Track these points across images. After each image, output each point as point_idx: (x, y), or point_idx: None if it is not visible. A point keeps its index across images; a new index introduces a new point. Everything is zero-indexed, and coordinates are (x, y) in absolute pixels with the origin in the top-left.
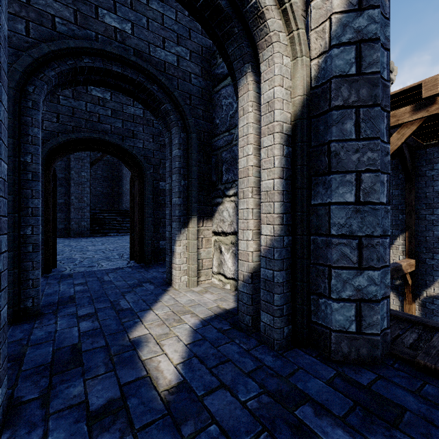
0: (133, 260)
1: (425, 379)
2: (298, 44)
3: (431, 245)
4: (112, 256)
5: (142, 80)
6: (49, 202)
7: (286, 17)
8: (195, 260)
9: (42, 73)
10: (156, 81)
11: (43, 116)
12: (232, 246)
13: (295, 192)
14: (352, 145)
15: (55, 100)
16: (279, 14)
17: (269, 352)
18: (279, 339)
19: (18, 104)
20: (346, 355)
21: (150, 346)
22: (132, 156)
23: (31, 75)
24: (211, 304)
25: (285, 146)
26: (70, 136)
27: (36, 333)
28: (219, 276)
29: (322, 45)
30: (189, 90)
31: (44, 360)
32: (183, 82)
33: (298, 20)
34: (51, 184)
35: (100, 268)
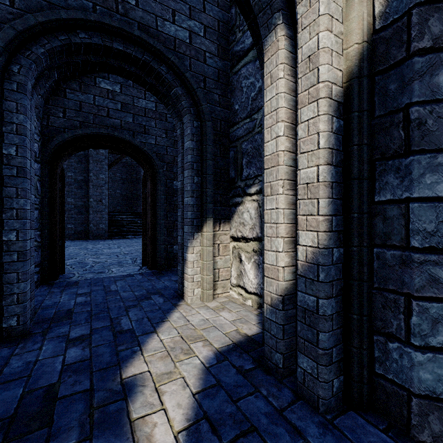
0: (145, 265)
1: None
2: None
3: None
4: (125, 261)
5: (148, 59)
6: (55, 203)
7: None
8: (210, 270)
9: (29, 49)
10: (164, 60)
11: (49, 111)
12: (254, 255)
13: (350, 184)
14: None
15: (61, 94)
16: None
17: (312, 417)
18: (326, 398)
19: (0, 86)
20: (438, 435)
21: (146, 394)
22: (143, 153)
23: (16, 52)
24: (229, 328)
25: (334, 118)
26: (76, 132)
27: (12, 363)
28: (238, 289)
29: None
30: (203, 72)
31: (6, 411)
32: (196, 62)
33: None
34: (57, 184)
35: (109, 275)
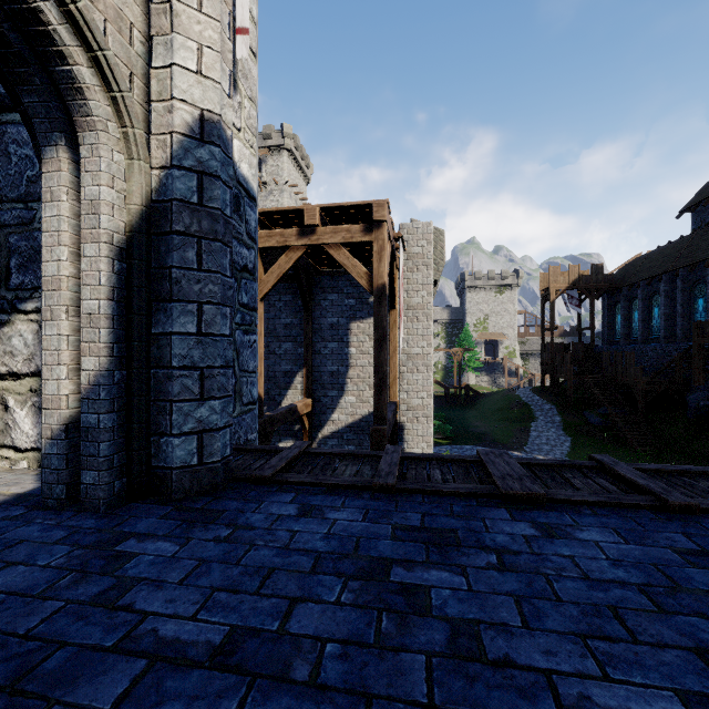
0: None
1: (254, 488)
2: (134, 144)
3: (325, 381)
4: None
5: None
6: None
7: (117, 107)
8: None
9: None
10: None
11: None
12: (32, 396)
13: (132, 318)
14: (194, 274)
15: None
16: (107, 99)
17: (93, 516)
18: (108, 497)
19: None
20: (188, 490)
21: None
22: None
23: None
24: None
25: (116, 261)
26: None
27: None
28: (1, 451)
29: (164, 158)
30: None
31: None
32: None
33: (133, 118)
34: None
35: None
